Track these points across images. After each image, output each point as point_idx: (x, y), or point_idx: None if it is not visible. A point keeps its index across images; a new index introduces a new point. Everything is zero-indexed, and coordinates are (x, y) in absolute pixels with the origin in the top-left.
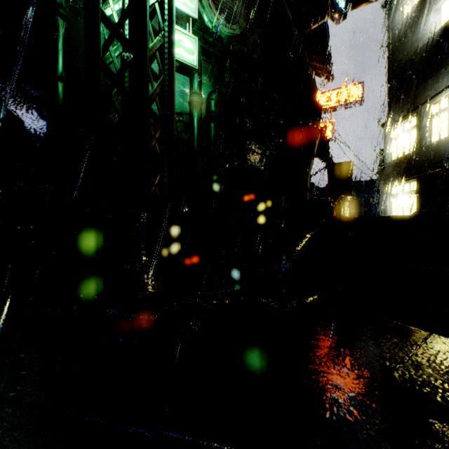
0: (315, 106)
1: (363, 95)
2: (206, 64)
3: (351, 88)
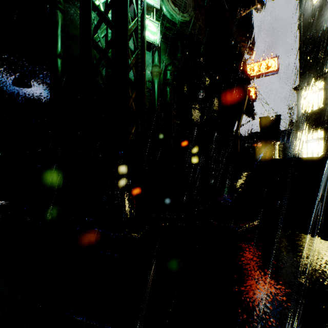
0: (245, 74)
1: (278, 65)
2: (163, 44)
3: (269, 61)
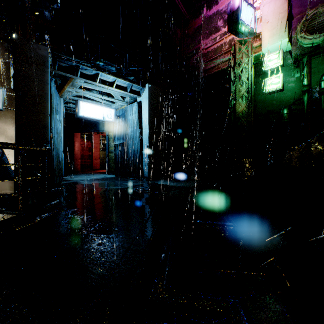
0: None
1: None
2: None
3: None
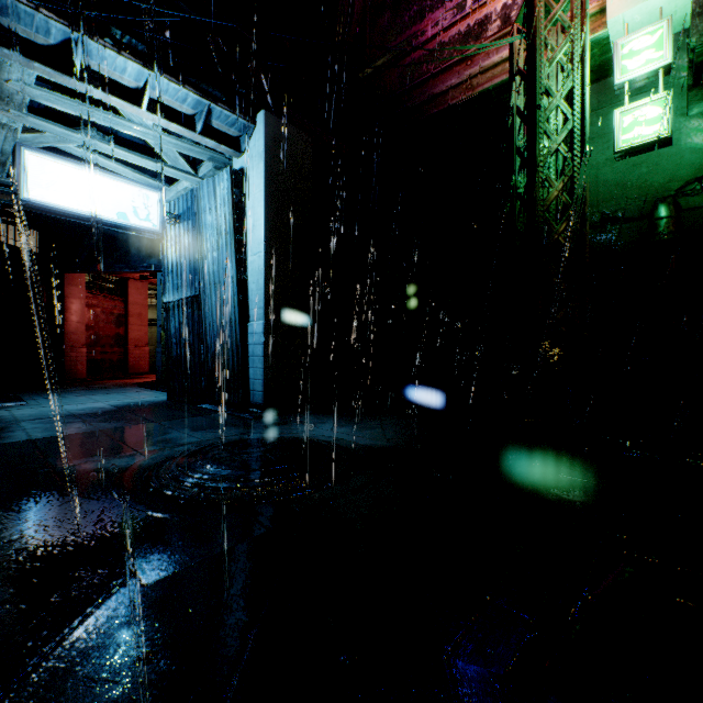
0: None
1: None
2: None
3: None
